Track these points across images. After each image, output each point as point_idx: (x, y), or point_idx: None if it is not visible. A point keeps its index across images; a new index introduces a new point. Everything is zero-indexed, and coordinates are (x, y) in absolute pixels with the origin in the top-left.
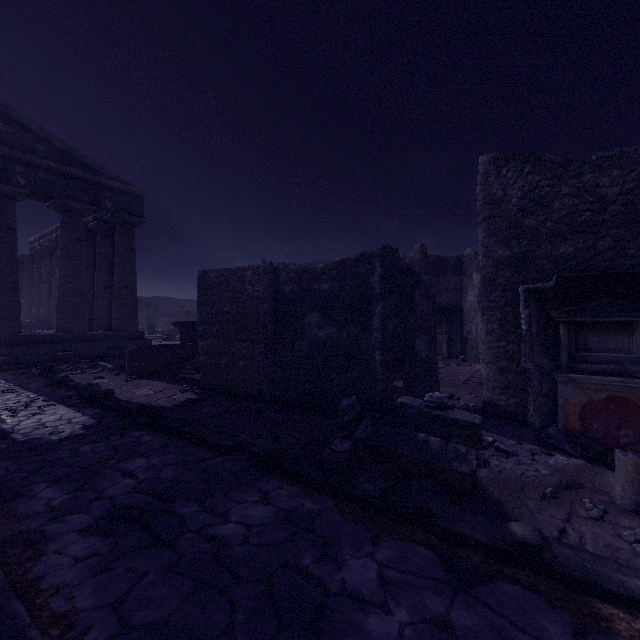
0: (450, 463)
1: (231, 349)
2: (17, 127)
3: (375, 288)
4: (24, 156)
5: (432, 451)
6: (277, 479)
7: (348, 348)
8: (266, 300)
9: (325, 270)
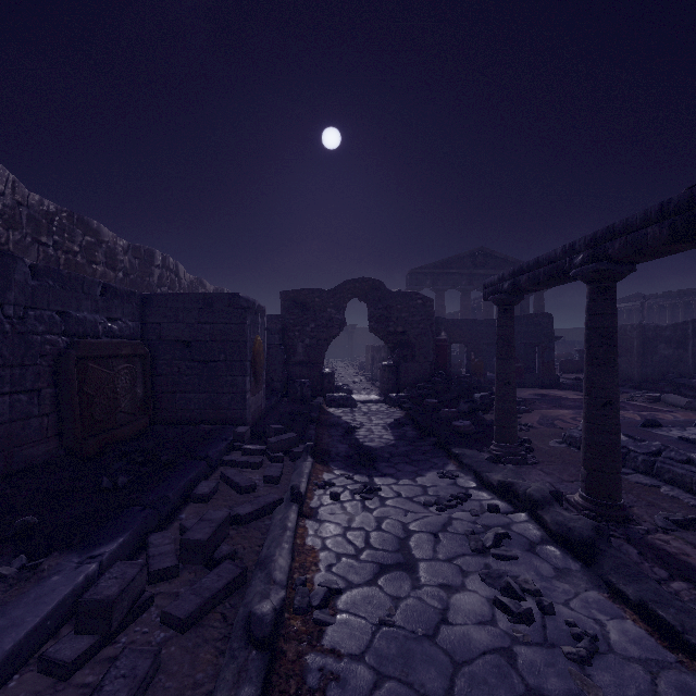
0: (695, 385)
1: (619, 360)
2: (494, 258)
3: (689, 335)
4: (499, 272)
5: (691, 382)
6: (638, 390)
7: (678, 358)
8: (637, 339)
9: (667, 327)
